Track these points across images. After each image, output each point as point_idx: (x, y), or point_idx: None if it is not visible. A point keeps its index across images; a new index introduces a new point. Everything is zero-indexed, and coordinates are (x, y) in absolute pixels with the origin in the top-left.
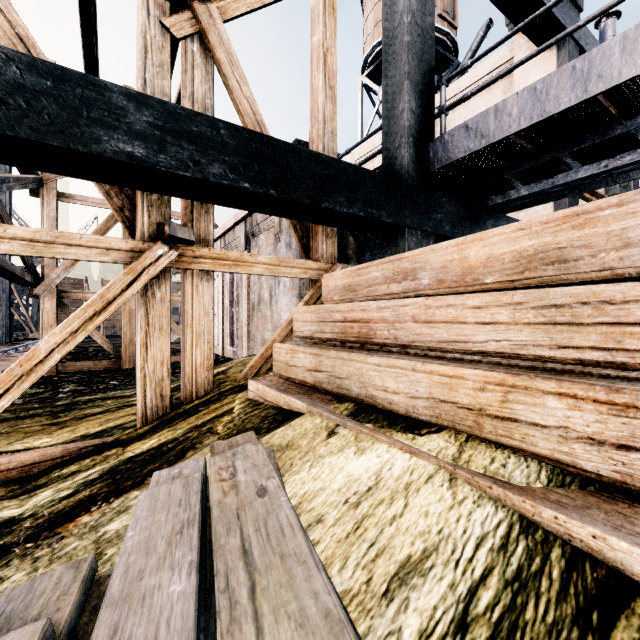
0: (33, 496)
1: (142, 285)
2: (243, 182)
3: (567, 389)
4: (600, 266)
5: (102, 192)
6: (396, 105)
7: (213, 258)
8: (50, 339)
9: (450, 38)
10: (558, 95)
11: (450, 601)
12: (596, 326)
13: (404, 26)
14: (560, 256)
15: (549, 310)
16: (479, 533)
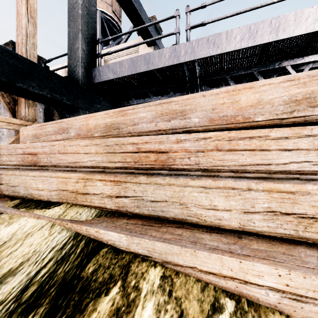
0: None
1: None
2: None
3: (103, 178)
4: (128, 131)
5: None
6: (75, 43)
7: None
8: None
9: (118, 25)
10: (140, 65)
11: (24, 281)
12: (120, 153)
13: (79, 4)
14: (118, 126)
15: (107, 147)
16: (54, 245)
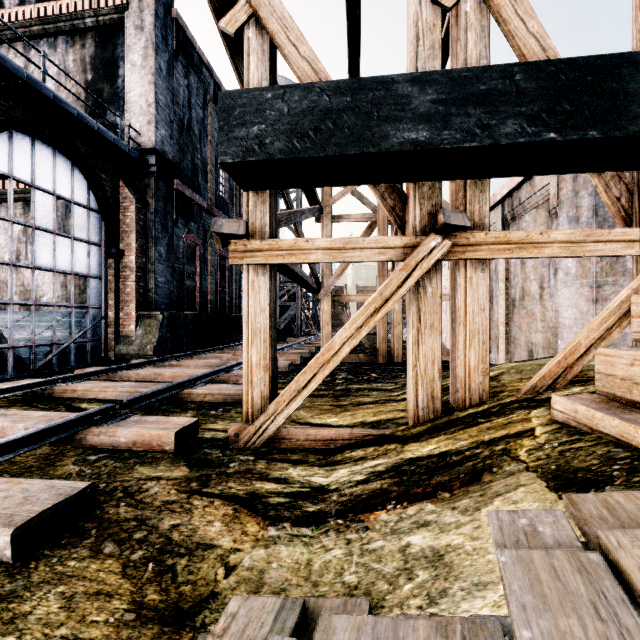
0: (334, 470)
1: (415, 281)
2: (546, 133)
3: None
4: None
5: (377, 196)
6: None
7: (490, 243)
8: (342, 333)
9: None
10: None
11: None
12: None
13: None
14: None
15: None
16: None
